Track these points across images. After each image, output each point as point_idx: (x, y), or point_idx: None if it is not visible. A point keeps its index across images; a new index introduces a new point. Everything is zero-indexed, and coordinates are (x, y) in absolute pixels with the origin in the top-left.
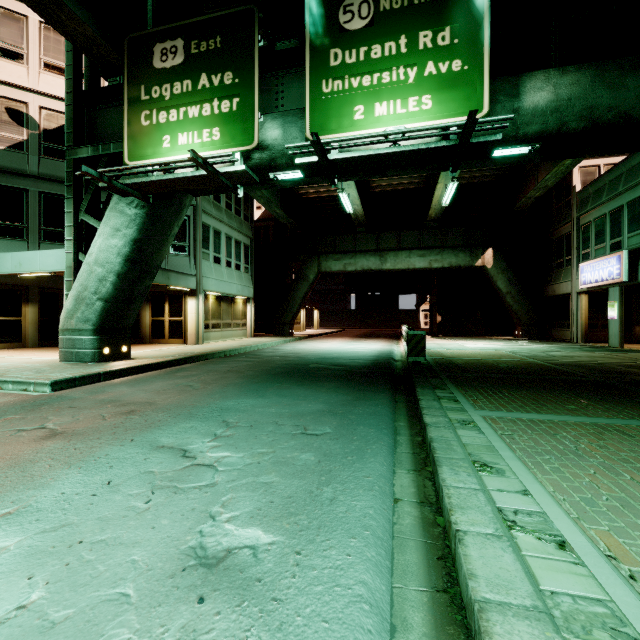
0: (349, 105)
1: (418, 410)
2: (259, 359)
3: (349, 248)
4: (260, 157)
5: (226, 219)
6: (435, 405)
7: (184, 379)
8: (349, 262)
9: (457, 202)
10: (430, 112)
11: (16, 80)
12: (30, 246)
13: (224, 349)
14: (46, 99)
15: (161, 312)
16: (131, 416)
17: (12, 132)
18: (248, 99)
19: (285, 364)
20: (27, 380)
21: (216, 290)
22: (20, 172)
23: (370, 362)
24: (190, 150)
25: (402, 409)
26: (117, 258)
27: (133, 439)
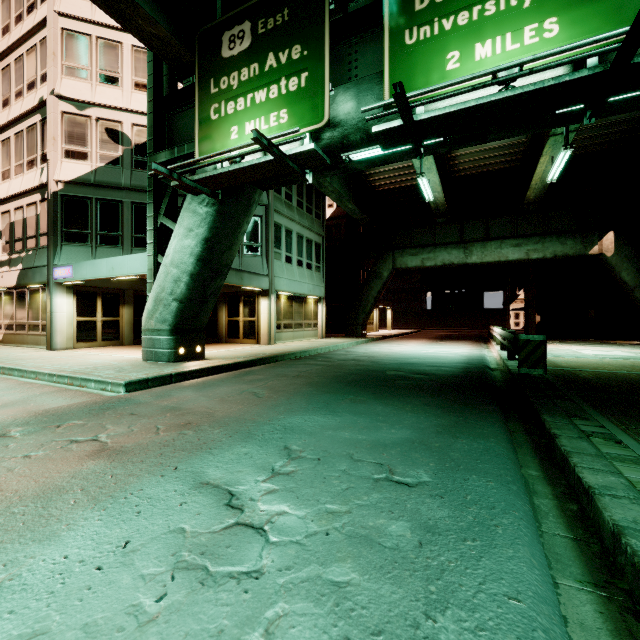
0: (439, 54)
1: (552, 450)
2: (330, 363)
3: (427, 241)
4: (331, 136)
5: (297, 218)
6: (587, 448)
7: (250, 384)
8: (427, 257)
9: (562, 180)
10: (556, 40)
11: (113, 102)
12: (124, 253)
13: (294, 350)
14: (137, 116)
15: (236, 312)
16: (185, 431)
17: (110, 150)
18: (317, 71)
19: (358, 370)
20: (106, 380)
21: (287, 290)
22: (116, 185)
23: (460, 370)
24: (253, 130)
25: (524, 445)
26: (190, 258)
27: (177, 467)
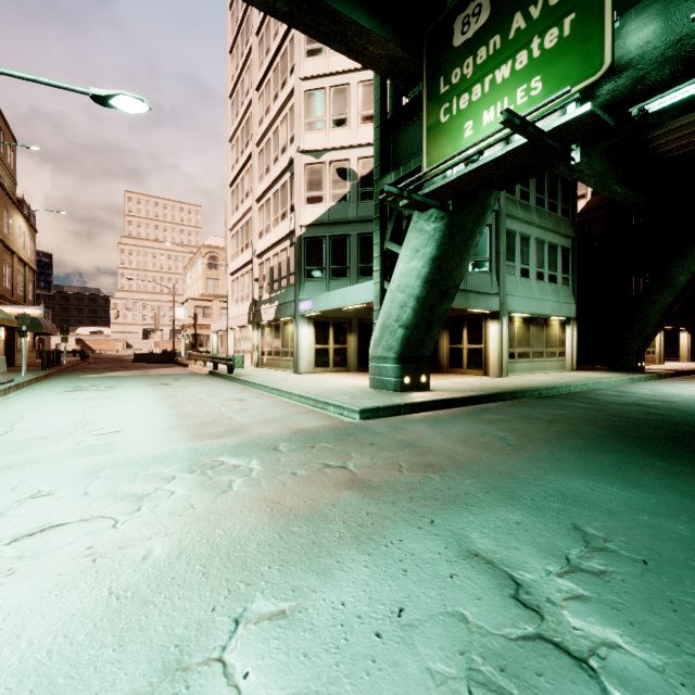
0: None
1: None
2: (597, 406)
3: None
4: (612, 88)
5: (536, 219)
6: None
7: (491, 425)
8: None
9: None
10: None
11: (342, 143)
12: (351, 283)
13: (537, 386)
14: (362, 149)
15: (459, 339)
16: (430, 474)
17: (340, 188)
18: (591, 4)
19: (654, 421)
20: (343, 405)
21: (523, 310)
22: (345, 220)
23: None
24: (503, 111)
25: None
26: (416, 281)
27: (433, 520)
